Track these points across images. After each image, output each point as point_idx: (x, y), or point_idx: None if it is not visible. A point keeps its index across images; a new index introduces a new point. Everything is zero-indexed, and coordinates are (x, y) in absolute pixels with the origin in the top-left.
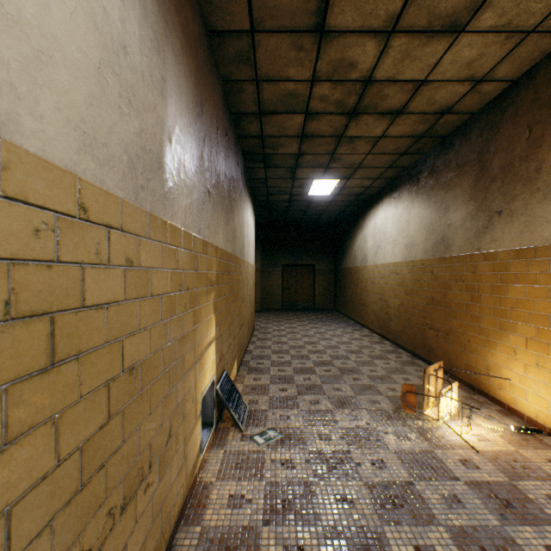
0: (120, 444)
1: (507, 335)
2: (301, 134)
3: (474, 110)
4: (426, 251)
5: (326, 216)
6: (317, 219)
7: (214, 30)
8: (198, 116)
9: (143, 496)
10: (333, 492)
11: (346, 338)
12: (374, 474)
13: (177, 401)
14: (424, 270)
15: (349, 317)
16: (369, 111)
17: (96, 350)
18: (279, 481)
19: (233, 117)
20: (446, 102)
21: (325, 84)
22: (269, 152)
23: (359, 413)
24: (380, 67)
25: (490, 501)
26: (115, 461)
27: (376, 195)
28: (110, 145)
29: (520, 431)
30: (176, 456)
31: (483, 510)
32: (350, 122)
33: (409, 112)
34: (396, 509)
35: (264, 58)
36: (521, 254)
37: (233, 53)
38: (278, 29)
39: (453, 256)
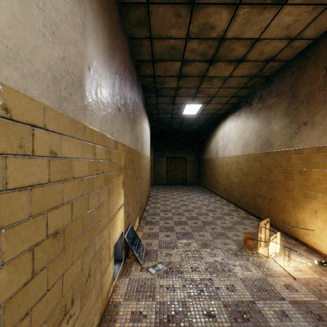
0: (45, 293)
1: (310, 201)
2: (179, 75)
3: (288, 59)
4: (256, 148)
5: (193, 127)
6: (188, 129)
7: (122, 2)
8: (111, 57)
9: (66, 325)
10: (202, 309)
11: (206, 202)
12: (229, 296)
13: (95, 250)
14: (255, 160)
15: (207, 188)
16: (222, 59)
17: (20, 224)
18: (165, 301)
19: (136, 63)
20: (271, 54)
21: (195, 41)
22: (159, 87)
23: (216, 252)
24: (230, 29)
25: (307, 316)
26: (39, 307)
27: (224, 114)
28: (34, 62)
29: (321, 264)
30: (94, 289)
31: (304, 323)
32: (210, 67)
33: (247, 60)
34: (245, 322)
35: (155, 23)
36: (320, 150)
37: (135, 19)
38: (164, 2)
39: (274, 151)
